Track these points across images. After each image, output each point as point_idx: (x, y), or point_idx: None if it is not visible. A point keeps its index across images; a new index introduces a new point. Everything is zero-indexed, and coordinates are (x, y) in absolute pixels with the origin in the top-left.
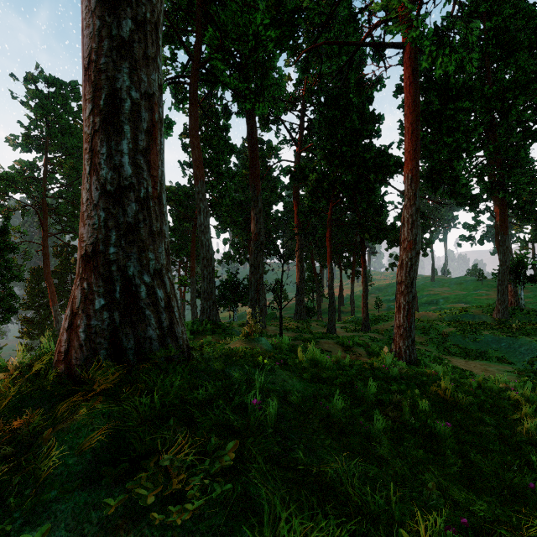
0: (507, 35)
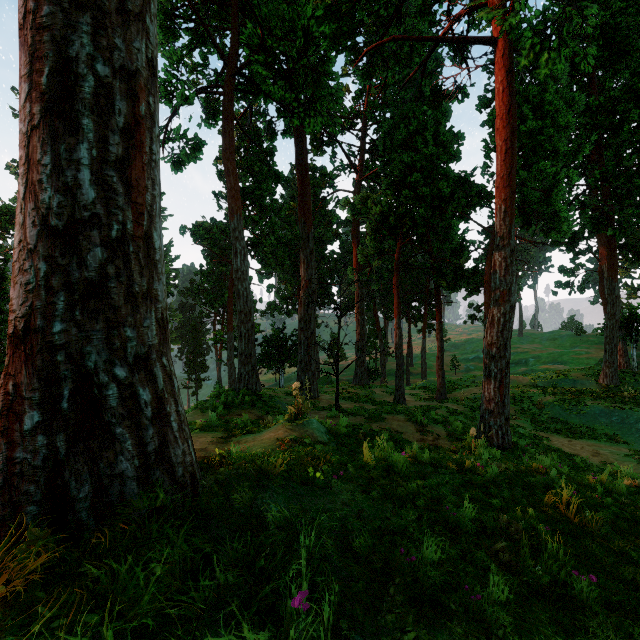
0: (617, 34)
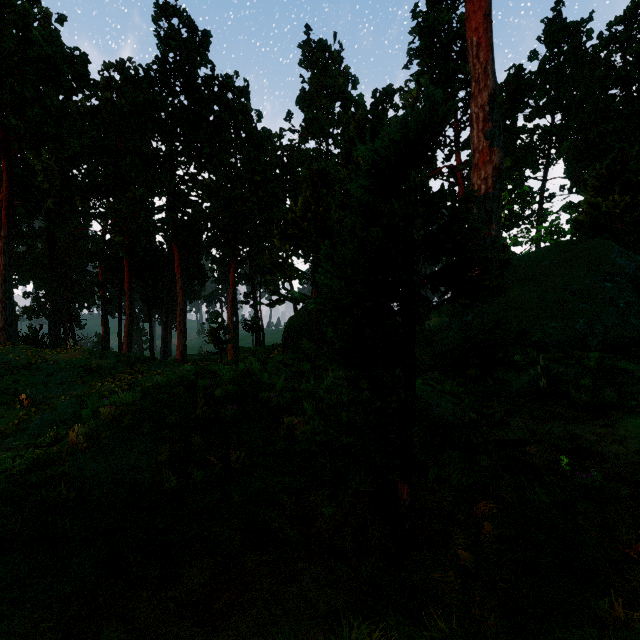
0: None
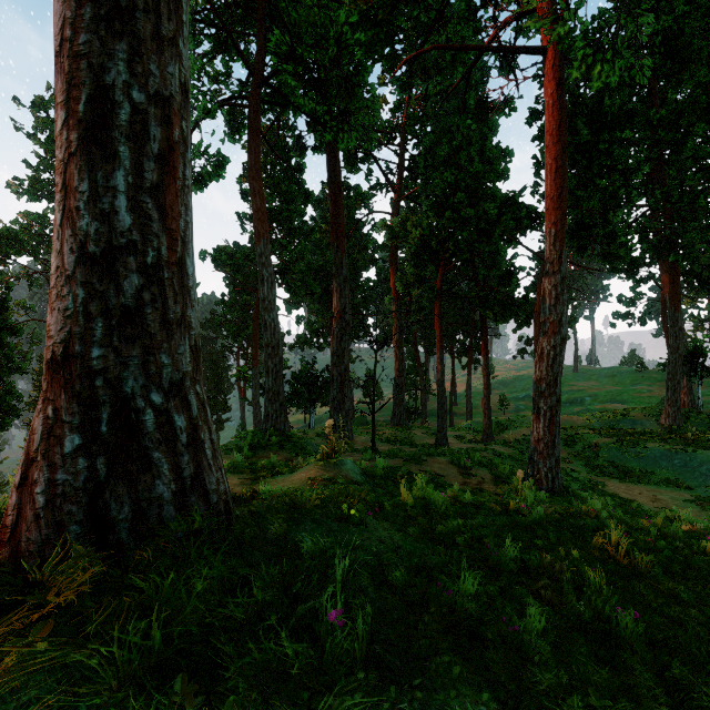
0: (680, 41)
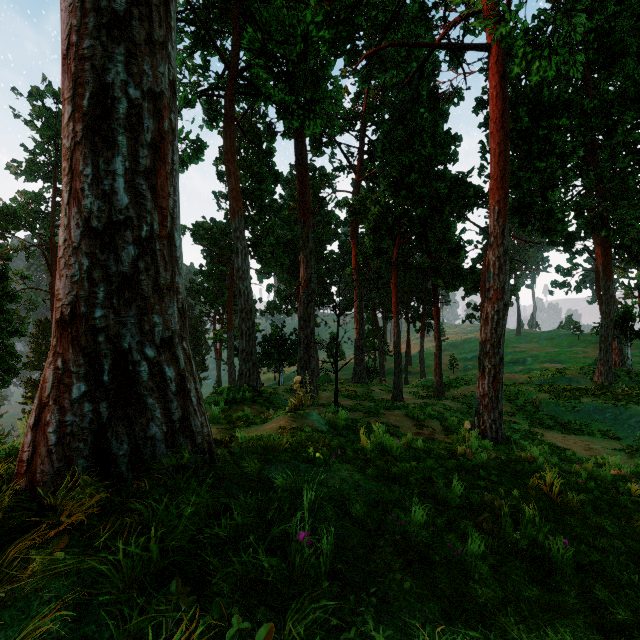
0: (611, 38)
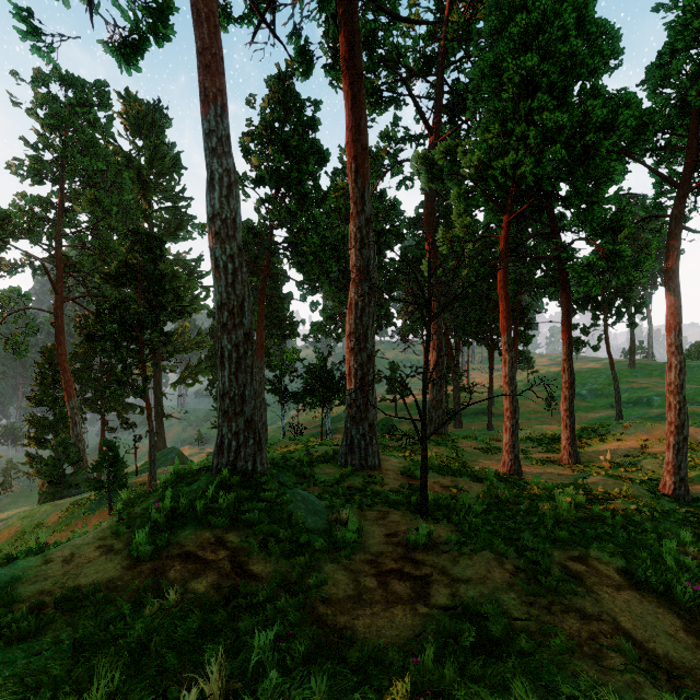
0: None
